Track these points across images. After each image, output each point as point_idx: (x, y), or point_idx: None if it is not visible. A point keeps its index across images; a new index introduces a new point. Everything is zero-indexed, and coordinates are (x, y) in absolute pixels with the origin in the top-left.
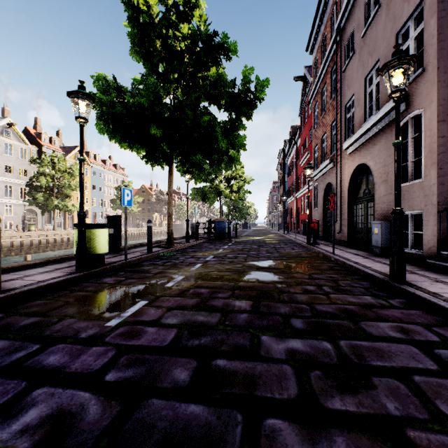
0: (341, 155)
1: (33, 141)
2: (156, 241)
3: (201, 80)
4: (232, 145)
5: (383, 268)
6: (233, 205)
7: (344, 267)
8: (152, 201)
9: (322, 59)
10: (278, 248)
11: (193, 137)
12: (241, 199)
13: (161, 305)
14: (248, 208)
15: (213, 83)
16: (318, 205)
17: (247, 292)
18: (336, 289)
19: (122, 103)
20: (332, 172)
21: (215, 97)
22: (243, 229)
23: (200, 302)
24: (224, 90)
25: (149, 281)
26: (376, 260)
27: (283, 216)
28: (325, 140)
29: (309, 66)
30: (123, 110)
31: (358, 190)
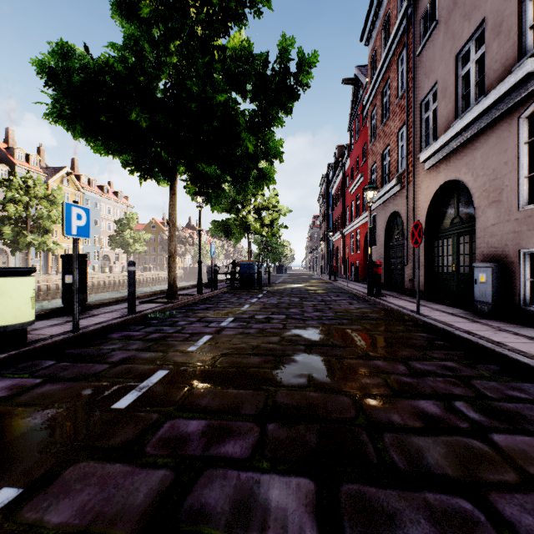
0: (415, 172)
1: (3, 158)
2: (154, 291)
3: (217, 51)
4: (263, 153)
5: (527, 346)
6: (265, 243)
7: (452, 341)
8: (164, 239)
9: (383, 48)
10: (329, 303)
11: (202, 131)
12: (275, 235)
13: (43, 517)
14: (284, 247)
15: (235, 59)
16: (378, 242)
17: (296, 428)
18: (487, 411)
19: (80, 66)
20: (400, 197)
21: (237, 79)
22: (277, 273)
23: (171, 487)
24: (251, 68)
25: (86, 390)
26: (496, 327)
27: (326, 258)
28: (388, 155)
29: (361, 66)
30: (84, 82)
31: (440, 219)
